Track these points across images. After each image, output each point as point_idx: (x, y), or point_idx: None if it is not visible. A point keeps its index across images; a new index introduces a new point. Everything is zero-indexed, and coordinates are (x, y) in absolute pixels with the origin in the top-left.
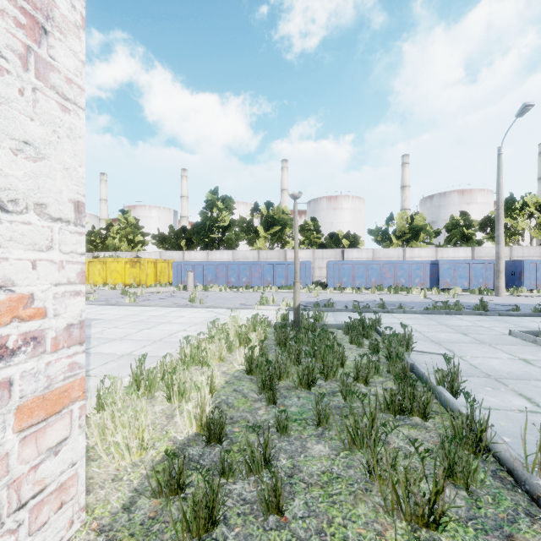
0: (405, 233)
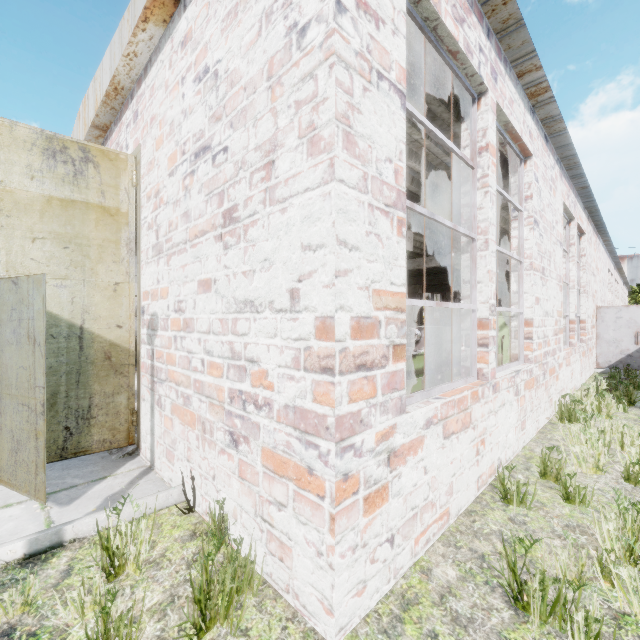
0: None
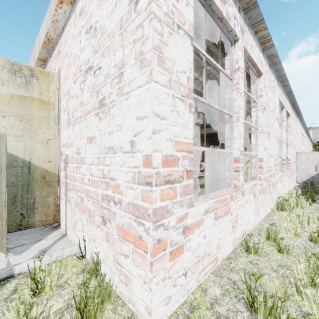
0: None
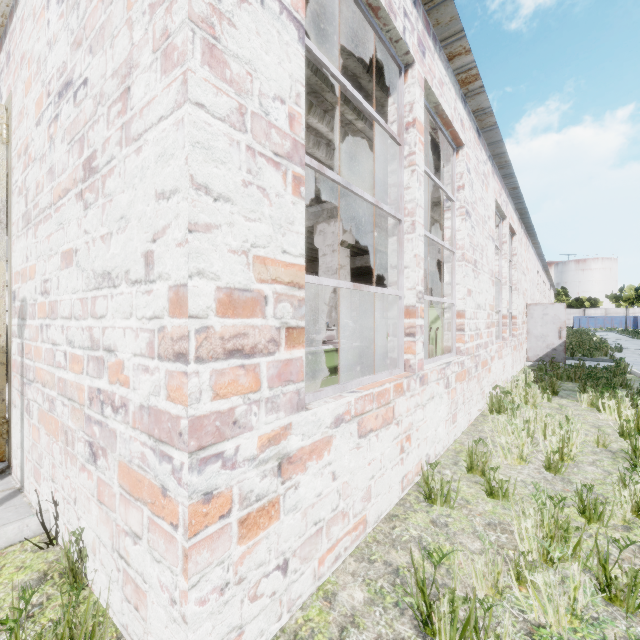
0: (631, 299)
